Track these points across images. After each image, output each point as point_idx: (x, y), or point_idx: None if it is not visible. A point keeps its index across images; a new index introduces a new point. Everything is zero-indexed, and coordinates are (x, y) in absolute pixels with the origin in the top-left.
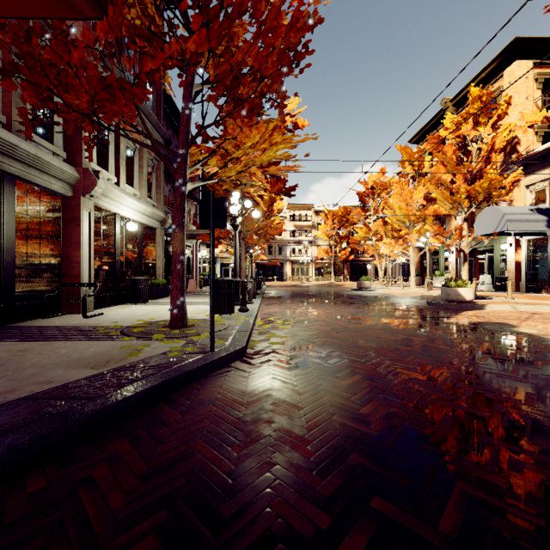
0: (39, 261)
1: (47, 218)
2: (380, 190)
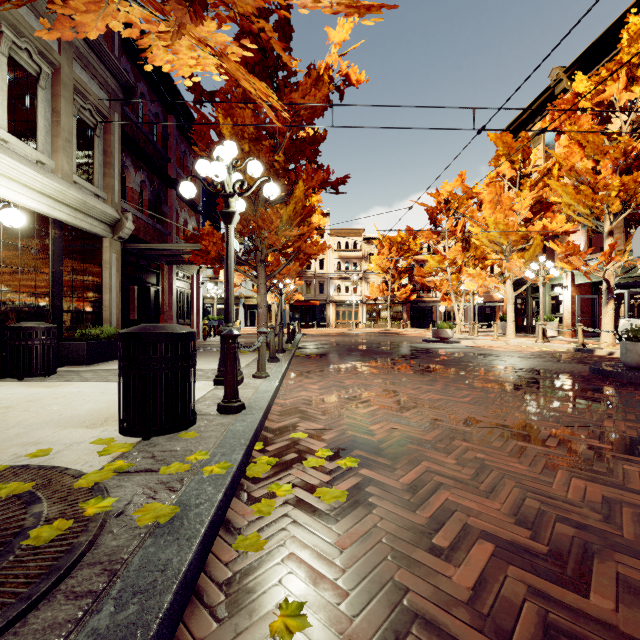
0: None
1: None
2: (458, 203)
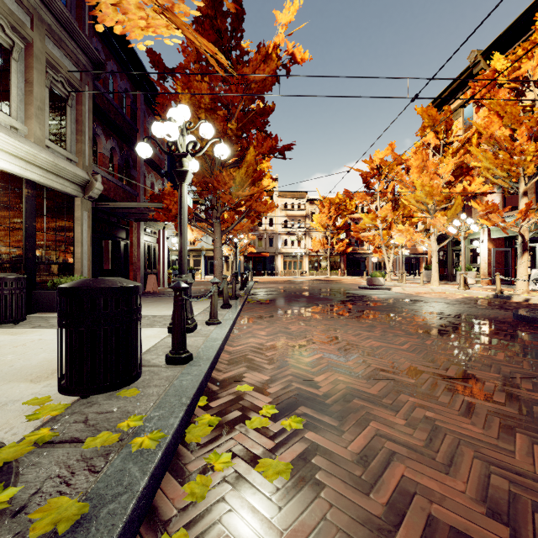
0: None
1: None
2: (388, 169)
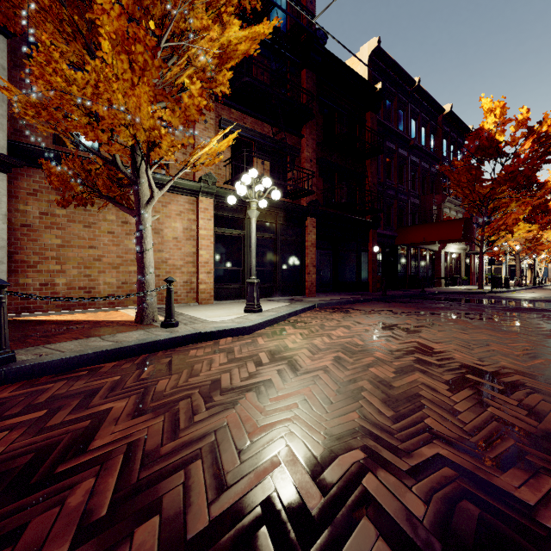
0: (431, 271)
1: (432, 258)
2: None
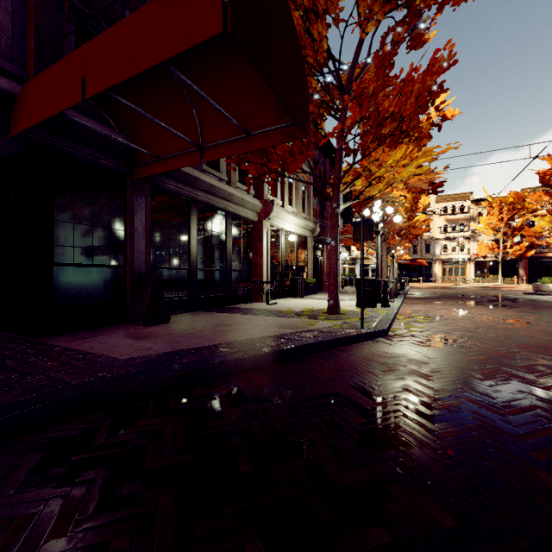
0: (241, 266)
1: (245, 237)
2: None
